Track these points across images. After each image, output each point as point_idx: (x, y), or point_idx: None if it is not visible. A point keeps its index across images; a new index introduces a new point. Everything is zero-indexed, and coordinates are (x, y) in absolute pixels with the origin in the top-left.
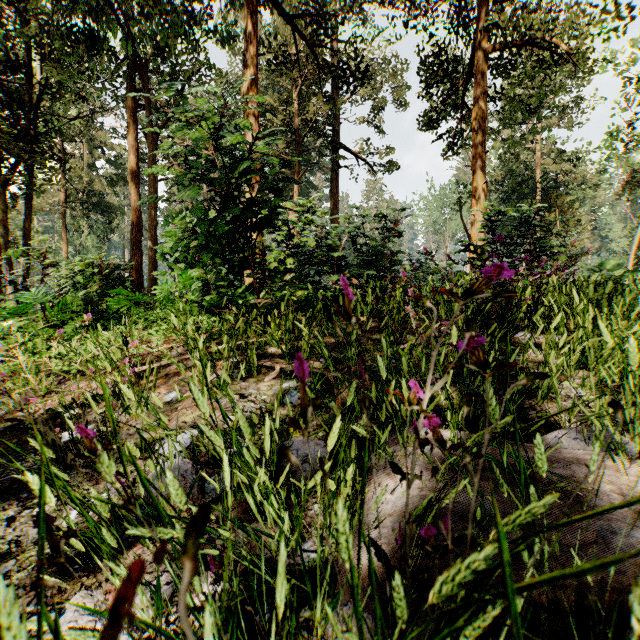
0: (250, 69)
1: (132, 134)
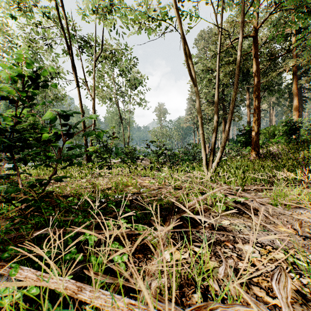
0: (294, 82)
1: (247, 94)
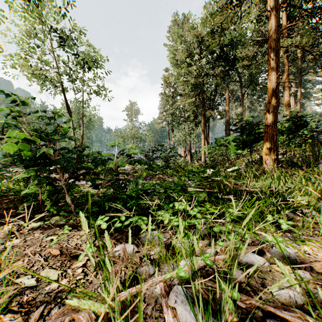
0: (286, 73)
1: (227, 93)
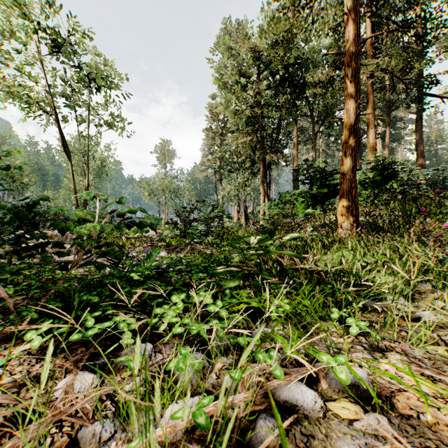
0: (370, 105)
1: (295, 131)
